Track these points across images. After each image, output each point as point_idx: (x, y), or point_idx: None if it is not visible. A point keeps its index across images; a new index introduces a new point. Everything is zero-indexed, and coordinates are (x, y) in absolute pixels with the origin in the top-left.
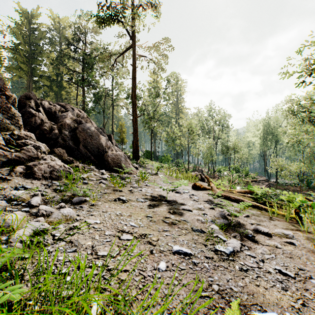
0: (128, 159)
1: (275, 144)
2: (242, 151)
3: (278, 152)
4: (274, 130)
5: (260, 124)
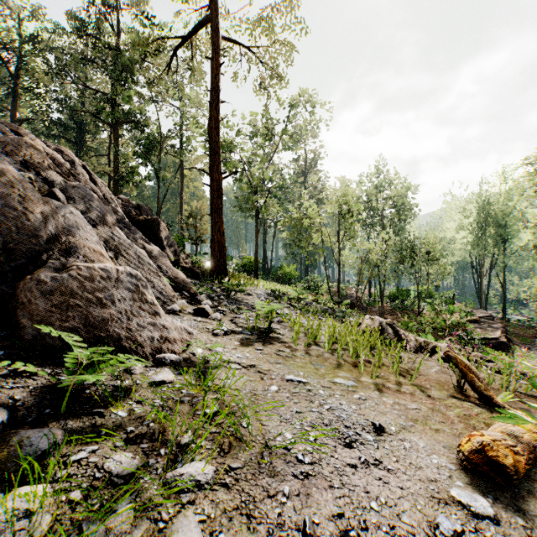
0: (151, 292)
1: (502, 245)
2: (442, 259)
3: (507, 260)
4: (502, 215)
5: (472, 204)
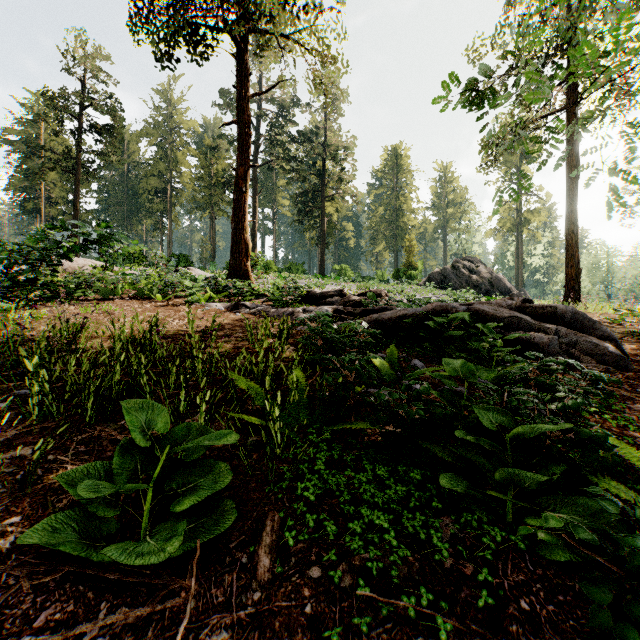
0: None
1: None
2: None
3: None
4: None
5: None
